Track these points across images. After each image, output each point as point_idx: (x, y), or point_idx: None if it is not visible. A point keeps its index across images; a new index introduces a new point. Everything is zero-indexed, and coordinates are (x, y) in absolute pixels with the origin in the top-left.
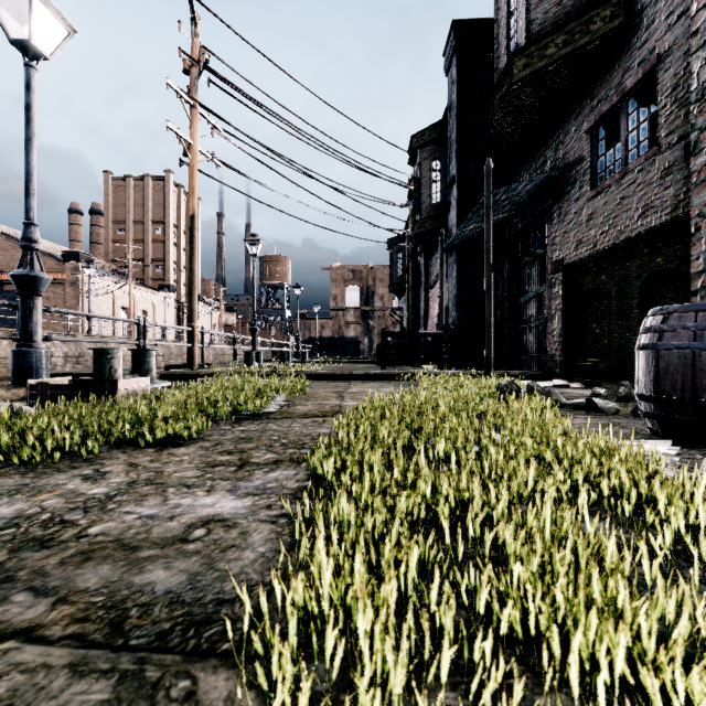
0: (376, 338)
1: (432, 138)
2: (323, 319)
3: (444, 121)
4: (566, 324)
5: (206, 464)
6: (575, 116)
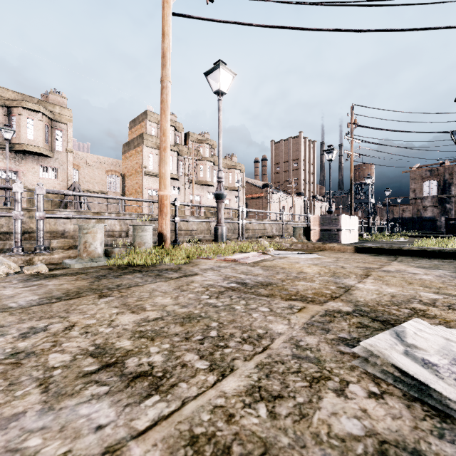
0: (453, 217)
1: None
2: (404, 205)
3: None
4: None
5: (399, 242)
6: None
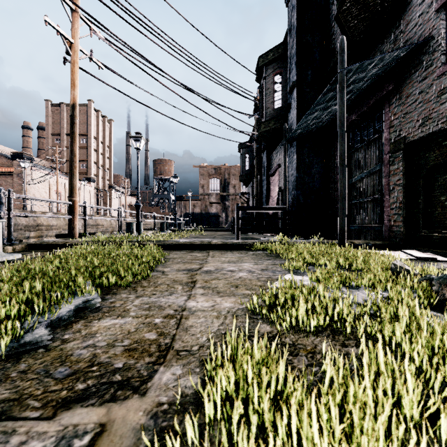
0: (230, 213)
1: (275, 57)
2: (195, 200)
3: (284, 43)
4: (407, 198)
5: None
6: (420, 1)
